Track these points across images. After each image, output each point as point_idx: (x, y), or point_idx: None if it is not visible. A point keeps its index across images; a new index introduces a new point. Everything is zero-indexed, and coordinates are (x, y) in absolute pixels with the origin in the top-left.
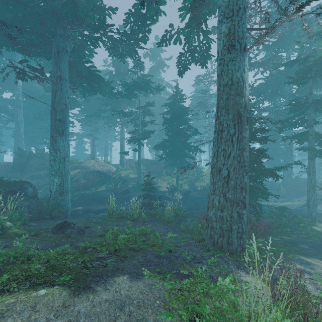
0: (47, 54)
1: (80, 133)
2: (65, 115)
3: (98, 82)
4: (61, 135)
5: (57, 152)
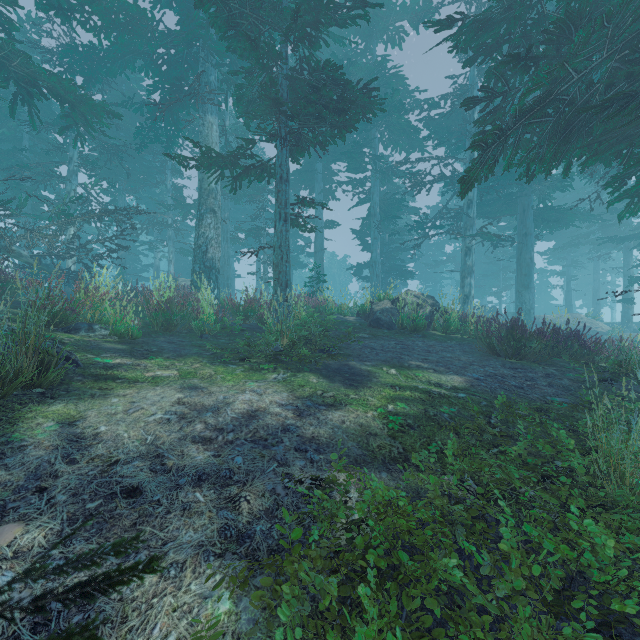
0: (511, 213)
1: (543, 271)
2: (529, 269)
3: (570, 218)
4: (526, 288)
5: (523, 305)
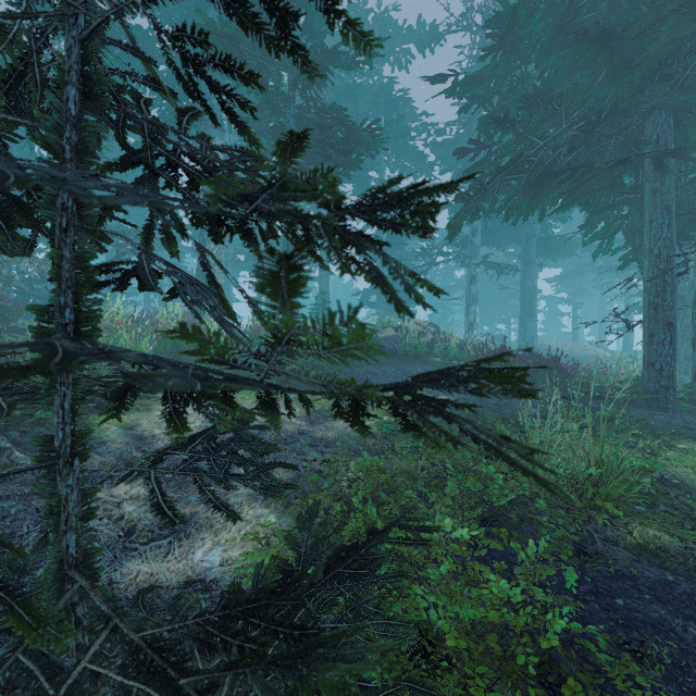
0: (516, 241)
1: (552, 298)
2: (533, 297)
3: (571, 248)
4: (529, 316)
5: (526, 333)
